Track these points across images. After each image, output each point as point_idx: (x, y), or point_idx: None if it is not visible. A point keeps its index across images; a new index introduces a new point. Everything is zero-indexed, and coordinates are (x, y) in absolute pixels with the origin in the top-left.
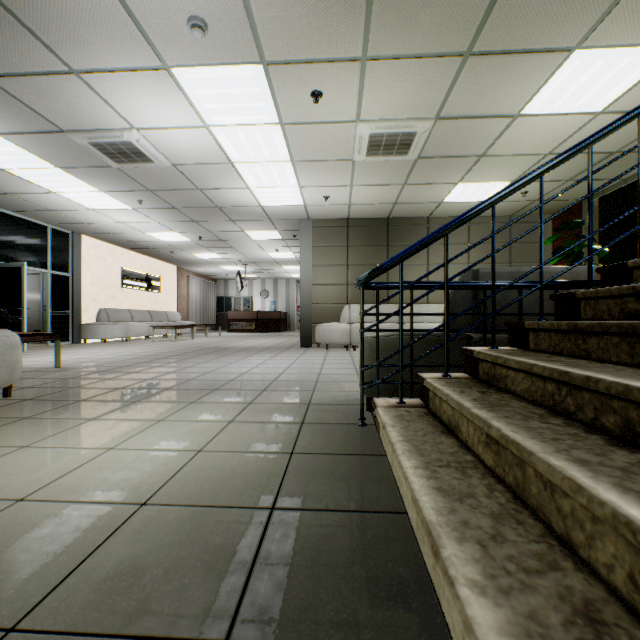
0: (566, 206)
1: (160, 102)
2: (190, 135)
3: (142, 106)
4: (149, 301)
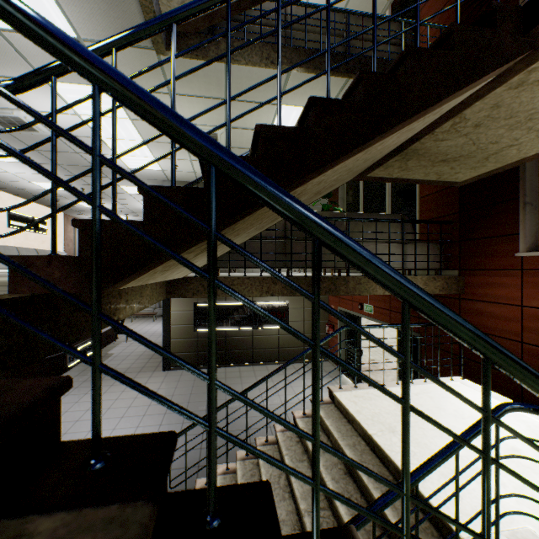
0: None
1: (42, 97)
2: (66, 118)
3: (28, 98)
4: (36, 241)
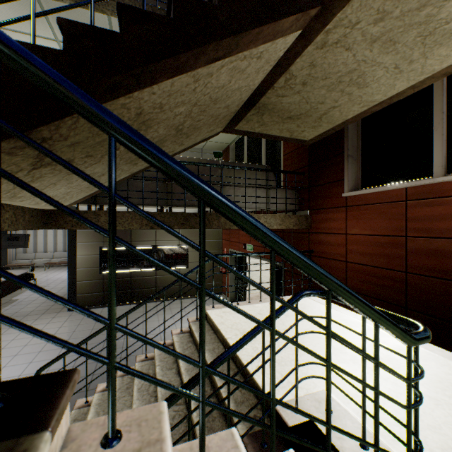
0: (225, 147)
1: None
2: None
3: None
4: None
